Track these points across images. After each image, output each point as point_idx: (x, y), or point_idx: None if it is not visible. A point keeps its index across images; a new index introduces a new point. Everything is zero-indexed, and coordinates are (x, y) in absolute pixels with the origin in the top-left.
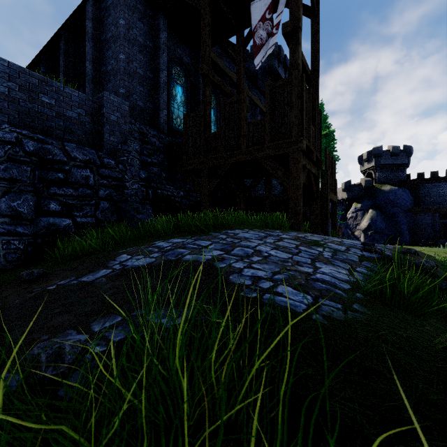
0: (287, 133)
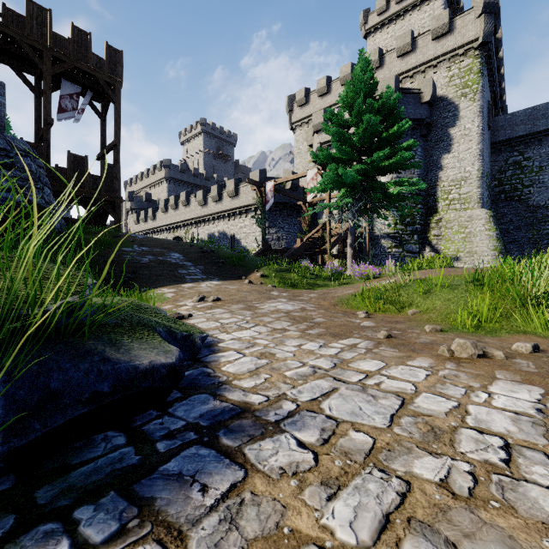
0: (115, 191)
